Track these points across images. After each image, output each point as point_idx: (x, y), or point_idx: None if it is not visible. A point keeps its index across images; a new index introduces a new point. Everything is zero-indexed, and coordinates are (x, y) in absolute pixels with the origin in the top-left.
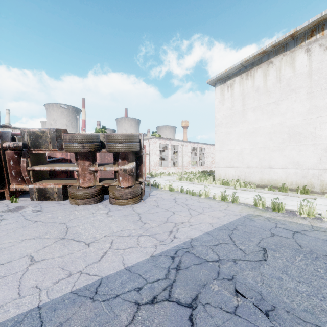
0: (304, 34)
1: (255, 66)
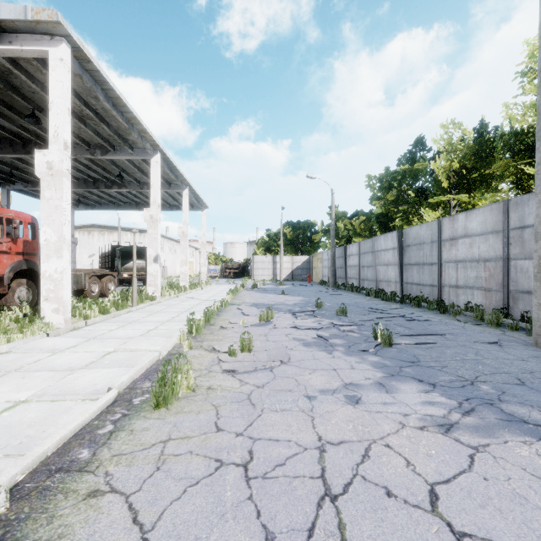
0: (78, 227)
1: None
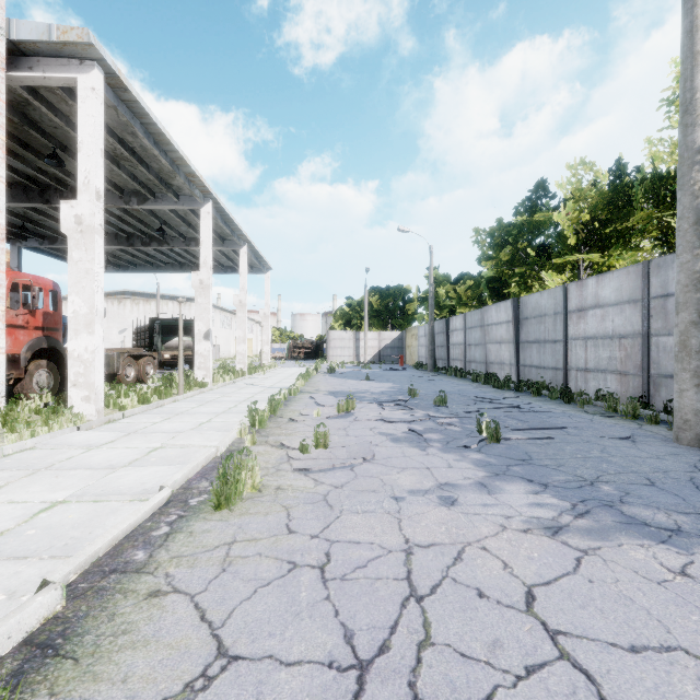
0: (106, 294)
1: None
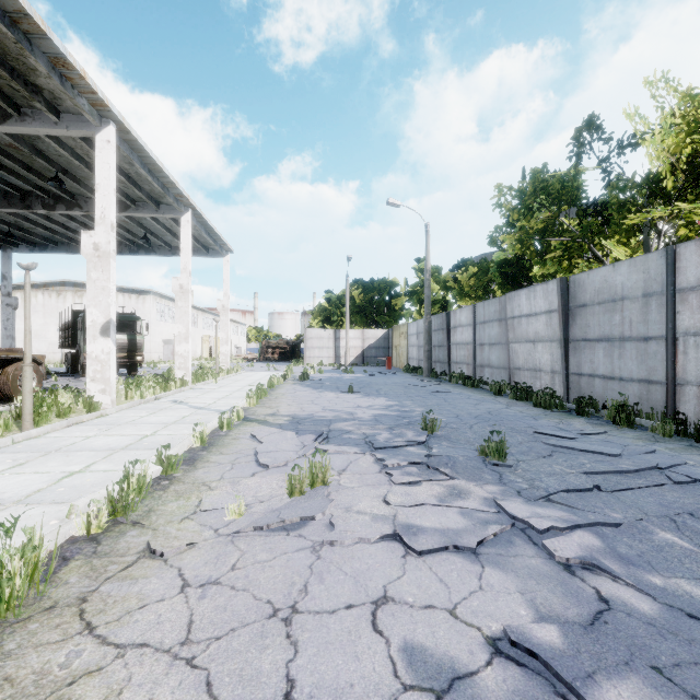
0: (42, 284)
1: (17, 289)
